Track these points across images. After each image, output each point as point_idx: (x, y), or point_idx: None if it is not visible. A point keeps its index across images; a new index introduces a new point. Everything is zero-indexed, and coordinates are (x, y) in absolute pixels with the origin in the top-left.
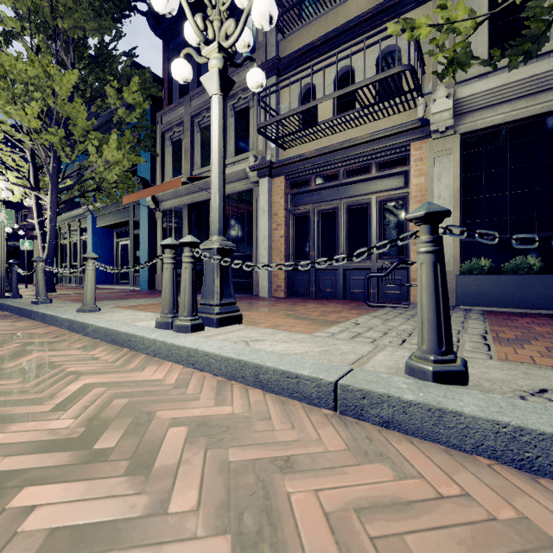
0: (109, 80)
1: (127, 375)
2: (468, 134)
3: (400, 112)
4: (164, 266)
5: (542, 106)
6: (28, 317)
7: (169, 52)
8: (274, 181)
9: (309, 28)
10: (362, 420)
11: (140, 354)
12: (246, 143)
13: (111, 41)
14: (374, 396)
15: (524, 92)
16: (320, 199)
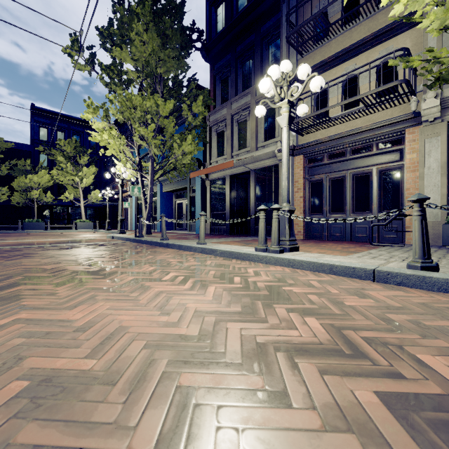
0: (183, 99)
1: (265, 269)
2: None
3: (396, 106)
4: (260, 220)
5: None
6: (166, 247)
7: (214, 71)
8: (295, 159)
9: (322, 49)
10: (387, 283)
11: (257, 263)
12: (273, 132)
13: (181, 73)
14: (393, 273)
15: None
16: (331, 170)
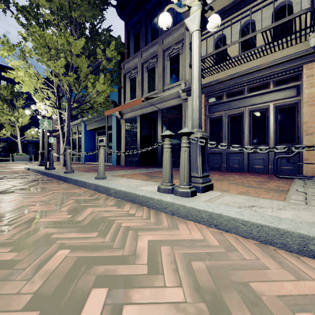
0: (98, 45)
1: (171, 233)
2: None
3: (292, 46)
4: (165, 150)
5: None
6: (64, 181)
7: (128, 27)
8: None
9: None
10: None
11: (159, 212)
12: (177, 76)
13: (97, 23)
14: None
15: None
16: (230, 107)
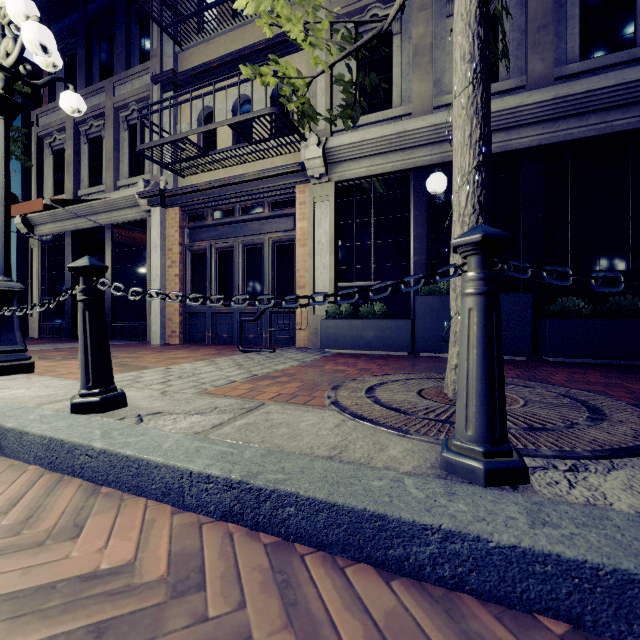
0: None
1: None
2: (343, 183)
3: (292, 152)
4: None
5: (392, 165)
6: None
7: None
8: (168, 212)
9: (209, 46)
10: None
11: None
12: (142, 163)
13: None
14: None
15: (378, 150)
16: (218, 235)
